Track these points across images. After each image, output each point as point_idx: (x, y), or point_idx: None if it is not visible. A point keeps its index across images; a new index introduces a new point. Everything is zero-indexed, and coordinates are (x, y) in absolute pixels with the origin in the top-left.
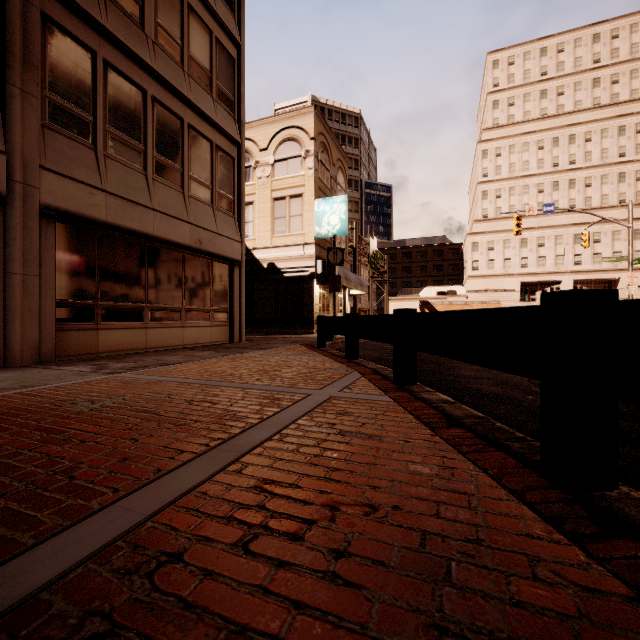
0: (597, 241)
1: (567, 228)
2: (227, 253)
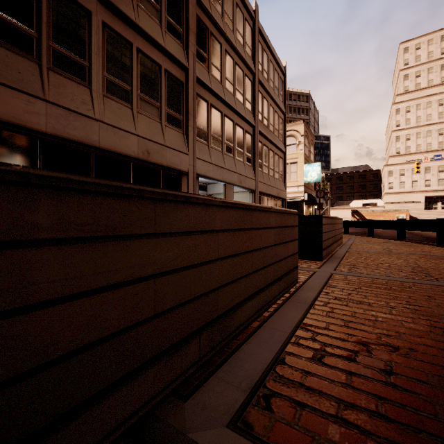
0: None
1: None
2: (283, 196)
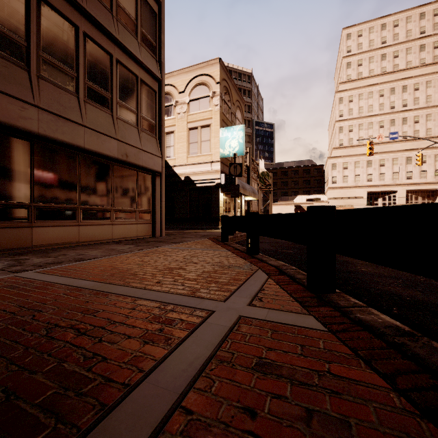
0: (423, 162)
1: (401, 153)
2: (150, 165)
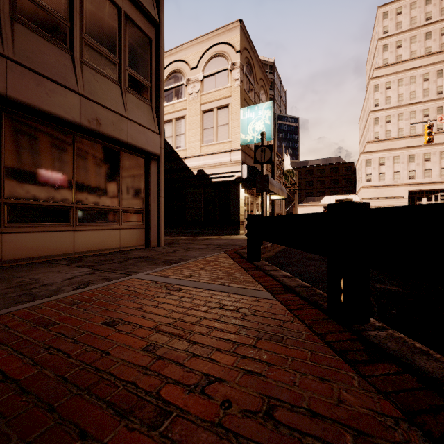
0: None
1: None
2: (140, 143)
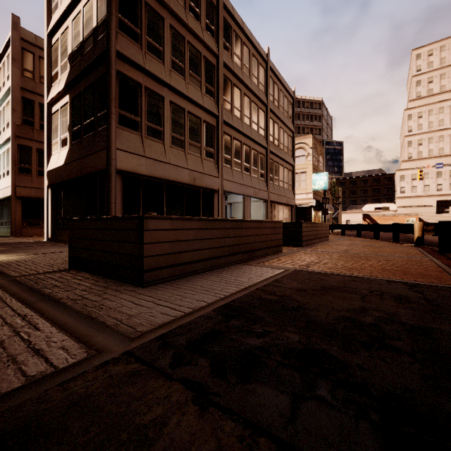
0: None
1: None
2: (292, 203)
